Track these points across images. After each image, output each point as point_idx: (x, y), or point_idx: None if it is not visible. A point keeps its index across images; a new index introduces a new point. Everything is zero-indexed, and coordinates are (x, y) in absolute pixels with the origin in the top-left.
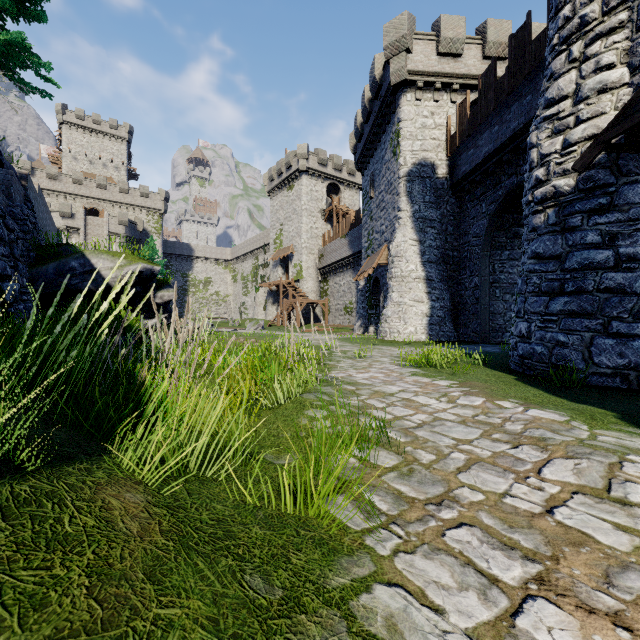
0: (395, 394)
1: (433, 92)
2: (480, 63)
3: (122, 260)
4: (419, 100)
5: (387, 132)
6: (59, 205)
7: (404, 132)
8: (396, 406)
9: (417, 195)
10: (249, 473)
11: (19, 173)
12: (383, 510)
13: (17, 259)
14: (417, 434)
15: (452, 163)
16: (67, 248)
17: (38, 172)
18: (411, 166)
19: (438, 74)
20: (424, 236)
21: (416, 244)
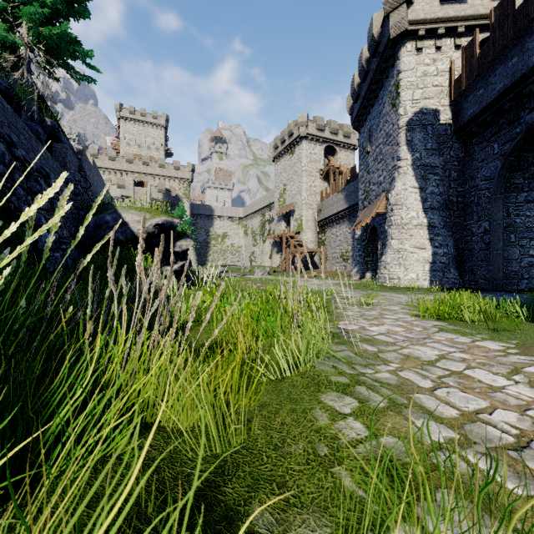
0: (436, 362)
1: (435, 39)
2: (489, 1)
3: (147, 214)
4: (420, 49)
5: (385, 87)
6: (116, 180)
7: (404, 82)
8: (450, 387)
9: (418, 143)
10: None
11: (76, 149)
12: None
13: None
14: None
15: (456, 108)
16: (108, 207)
17: (103, 156)
18: (411, 115)
19: (441, 19)
20: (426, 183)
21: (417, 191)
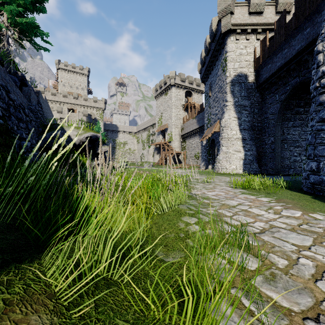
0: (236, 206)
1: (246, 35)
2: (274, 16)
3: (81, 131)
4: (238, 40)
5: (219, 59)
6: (56, 107)
7: (229, 58)
8: (239, 215)
9: (237, 92)
10: (147, 272)
11: (35, 90)
12: (265, 323)
13: (30, 130)
14: (263, 239)
15: (257, 73)
16: (56, 126)
17: (47, 92)
18: (233, 77)
19: (249, 24)
20: (241, 115)
21: (236, 119)
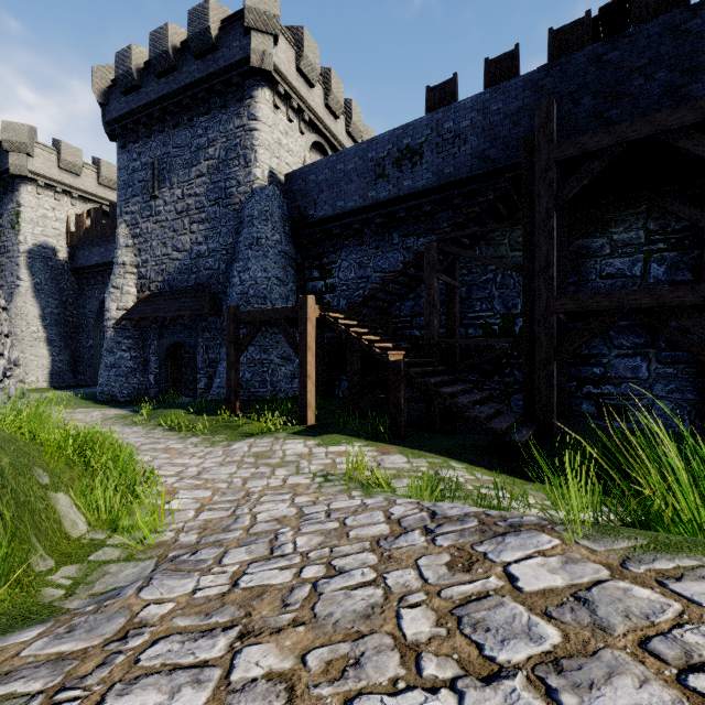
0: None
1: (55, 192)
2: (96, 186)
3: None
4: (41, 195)
5: (3, 200)
6: None
7: (25, 216)
8: None
9: (39, 271)
10: None
11: None
12: None
13: None
14: None
15: (72, 252)
16: None
17: None
18: (33, 246)
19: (59, 182)
20: (46, 305)
21: (38, 310)
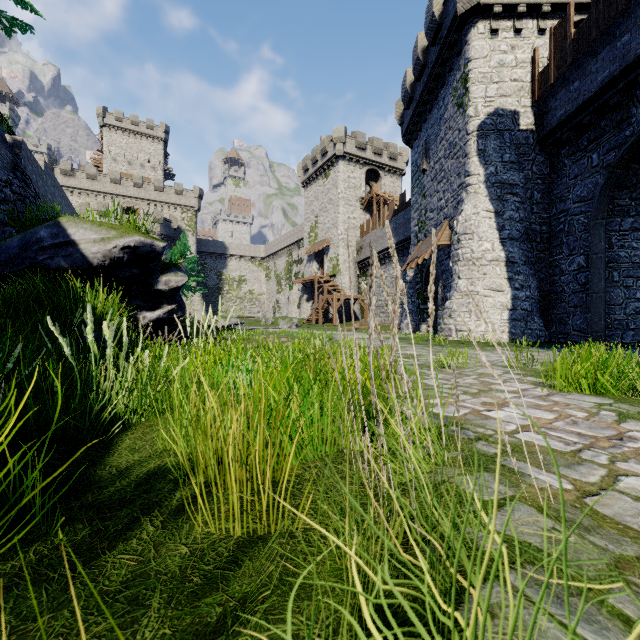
0: None
1: (514, 19)
2: None
3: (111, 231)
4: (495, 31)
5: (448, 83)
6: (97, 204)
7: (475, 74)
8: None
9: (493, 153)
10: None
11: (11, 140)
12: None
13: None
14: None
15: (540, 109)
16: None
17: (78, 173)
18: (484, 117)
19: None
20: (503, 205)
21: (492, 216)
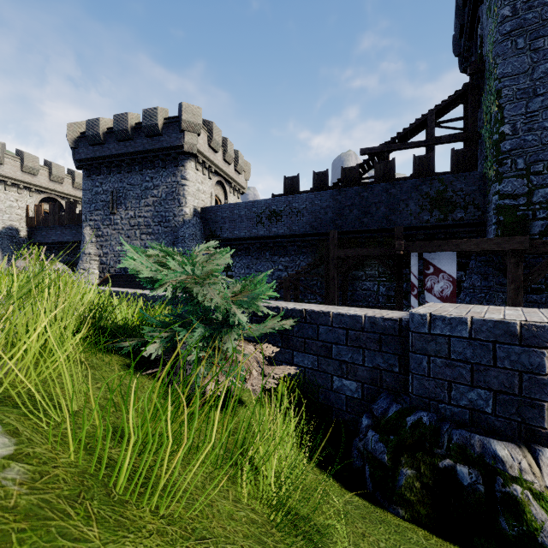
0: None
1: (18, 188)
2: (48, 181)
3: None
4: (8, 191)
5: None
6: None
7: None
8: None
9: (7, 247)
10: None
11: None
12: None
13: None
14: None
15: (31, 230)
16: None
17: None
18: (2, 229)
19: (22, 181)
20: None
21: None
